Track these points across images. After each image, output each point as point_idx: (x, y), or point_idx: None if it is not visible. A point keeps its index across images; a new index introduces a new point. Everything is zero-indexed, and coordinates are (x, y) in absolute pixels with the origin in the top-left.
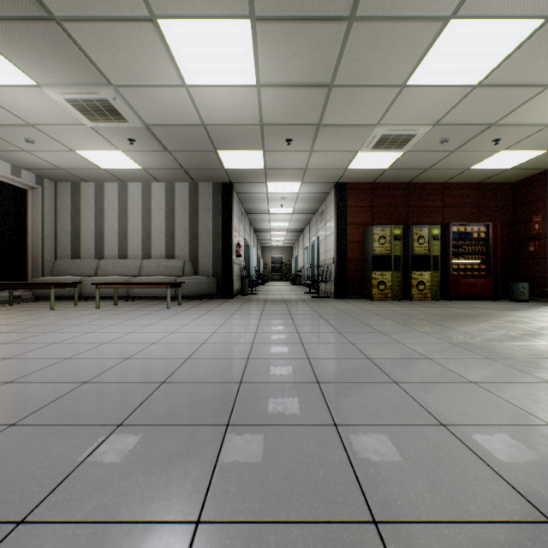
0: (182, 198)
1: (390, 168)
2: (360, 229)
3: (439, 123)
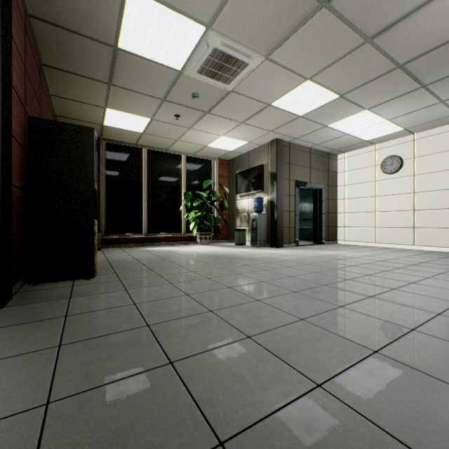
0: None
1: (120, 51)
2: (19, 109)
3: (231, 93)
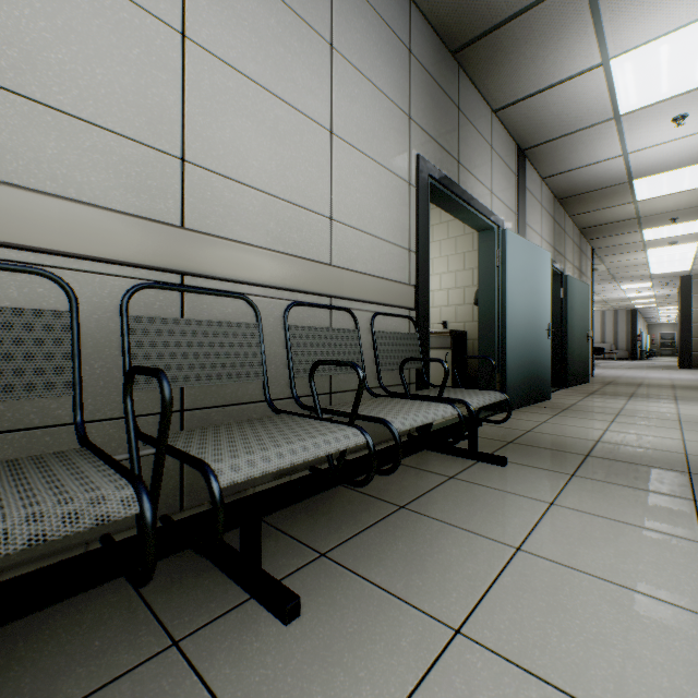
0: (609, 317)
1: None
2: None
3: None
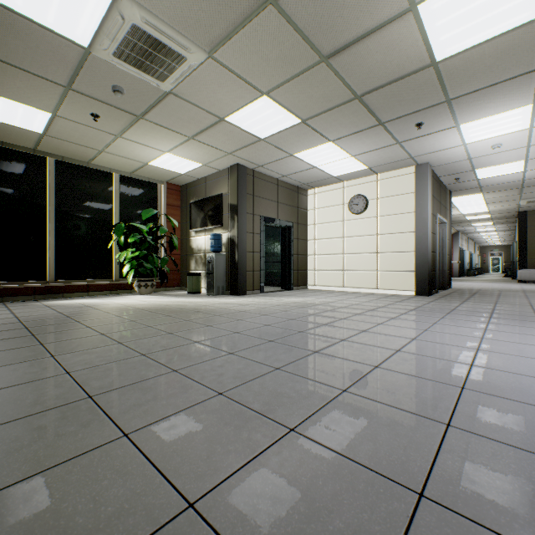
0: None
1: None
2: None
3: (170, 94)
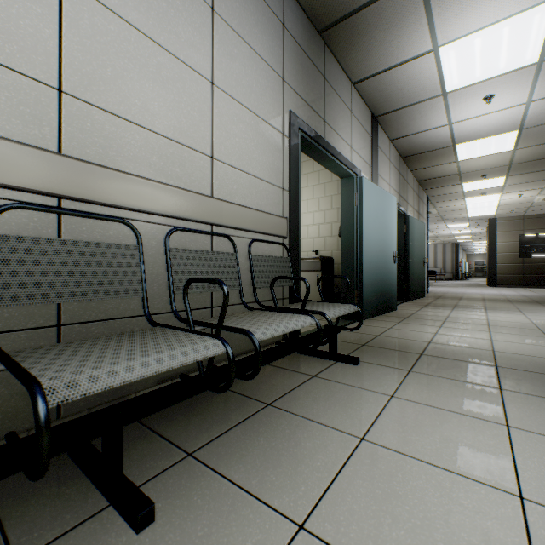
0: (439, 248)
1: None
2: None
3: None
